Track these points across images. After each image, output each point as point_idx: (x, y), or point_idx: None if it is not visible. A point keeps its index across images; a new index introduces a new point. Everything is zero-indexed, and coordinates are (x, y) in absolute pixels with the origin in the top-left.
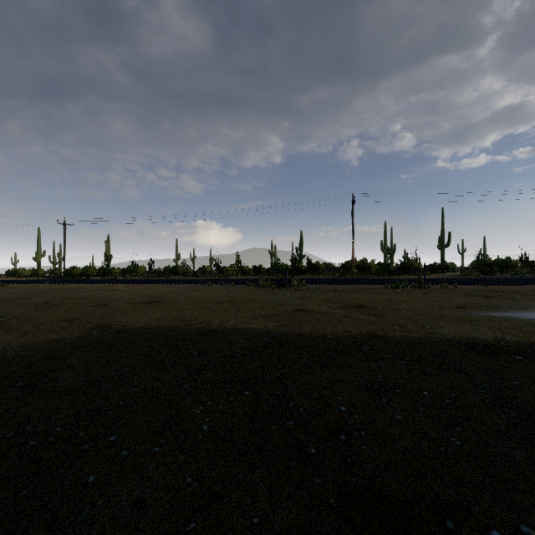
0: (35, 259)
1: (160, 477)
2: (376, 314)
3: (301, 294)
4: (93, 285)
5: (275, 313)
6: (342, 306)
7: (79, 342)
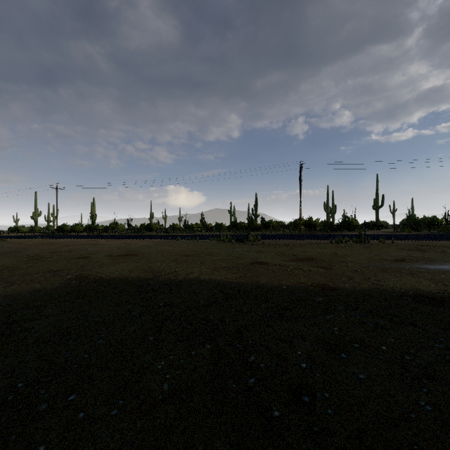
0: (33, 218)
1: (114, 449)
2: (325, 266)
3: (257, 248)
4: (79, 240)
5: (234, 265)
6: (293, 259)
7: (58, 292)
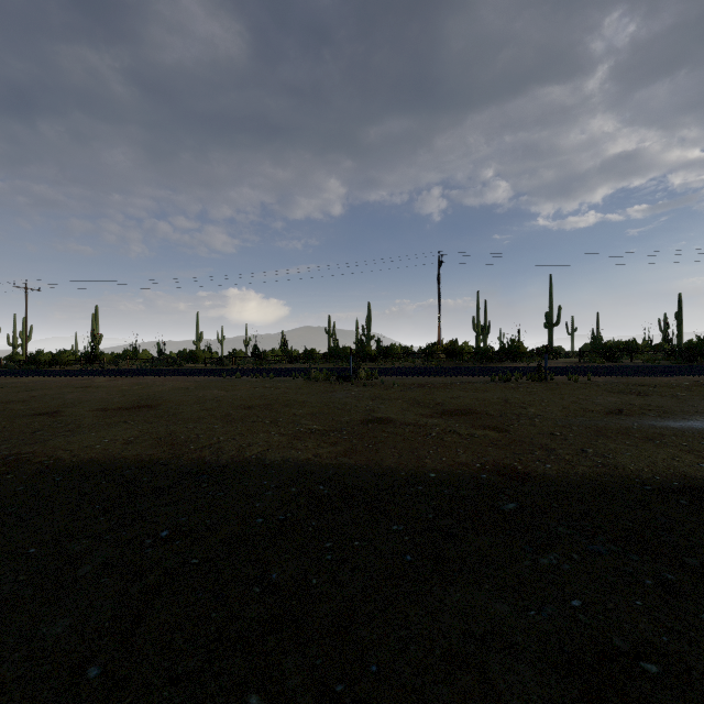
0: None
1: None
2: (495, 426)
3: (372, 392)
4: (59, 378)
5: (334, 427)
6: (437, 411)
7: None
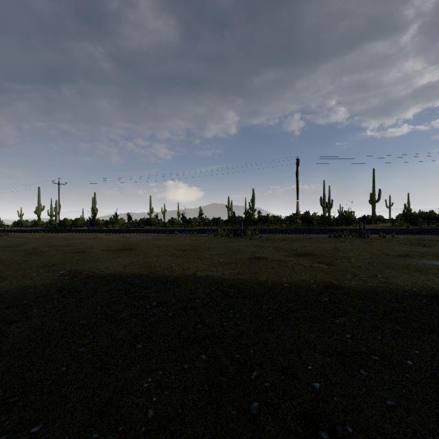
0: (36, 212)
1: None
2: (326, 262)
3: (255, 243)
4: (79, 234)
5: (232, 261)
6: (293, 254)
7: (48, 289)
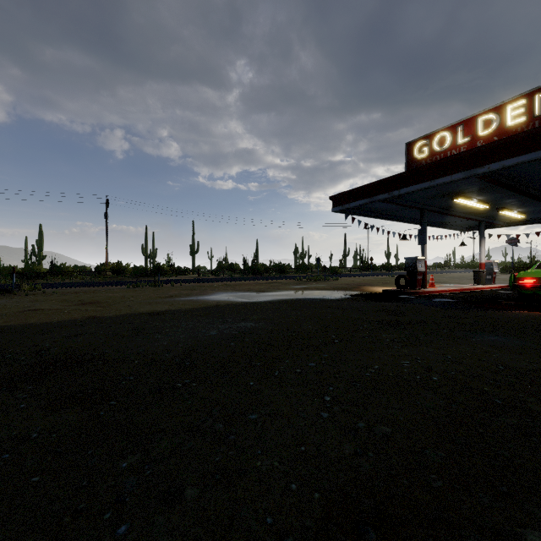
0: None
1: None
2: (105, 306)
3: (33, 298)
4: None
5: None
6: (77, 303)
7: None
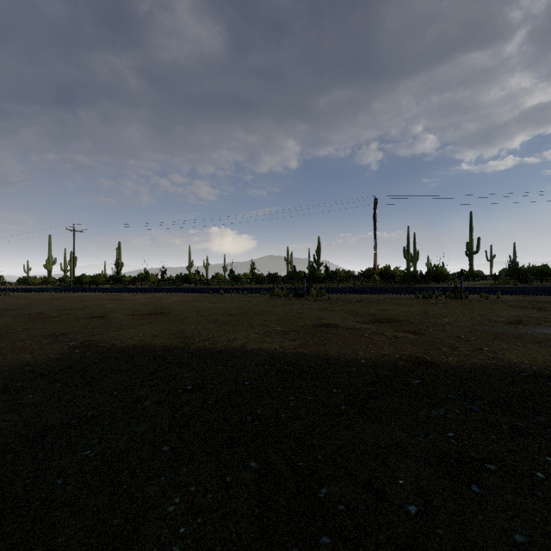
0: (46, 267)
1: None
2: (414, 331)
3: (321, 305)
4: (98, 294)
5: (293, 329)
6: (370, 320)
7: (51, 366)
